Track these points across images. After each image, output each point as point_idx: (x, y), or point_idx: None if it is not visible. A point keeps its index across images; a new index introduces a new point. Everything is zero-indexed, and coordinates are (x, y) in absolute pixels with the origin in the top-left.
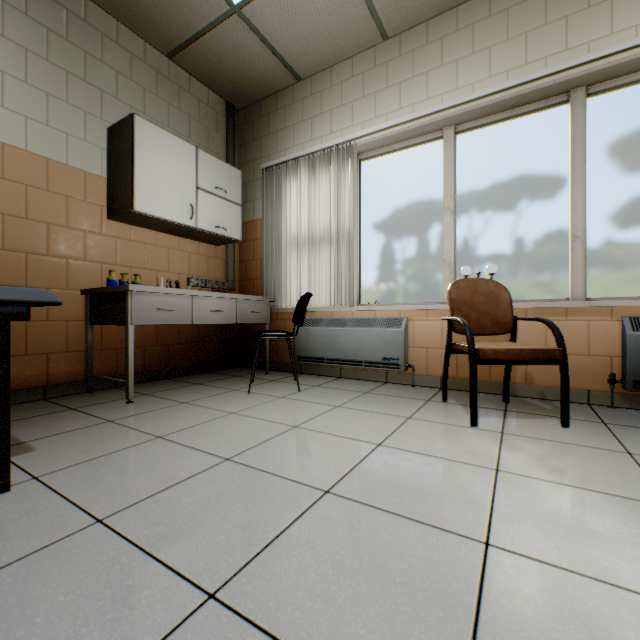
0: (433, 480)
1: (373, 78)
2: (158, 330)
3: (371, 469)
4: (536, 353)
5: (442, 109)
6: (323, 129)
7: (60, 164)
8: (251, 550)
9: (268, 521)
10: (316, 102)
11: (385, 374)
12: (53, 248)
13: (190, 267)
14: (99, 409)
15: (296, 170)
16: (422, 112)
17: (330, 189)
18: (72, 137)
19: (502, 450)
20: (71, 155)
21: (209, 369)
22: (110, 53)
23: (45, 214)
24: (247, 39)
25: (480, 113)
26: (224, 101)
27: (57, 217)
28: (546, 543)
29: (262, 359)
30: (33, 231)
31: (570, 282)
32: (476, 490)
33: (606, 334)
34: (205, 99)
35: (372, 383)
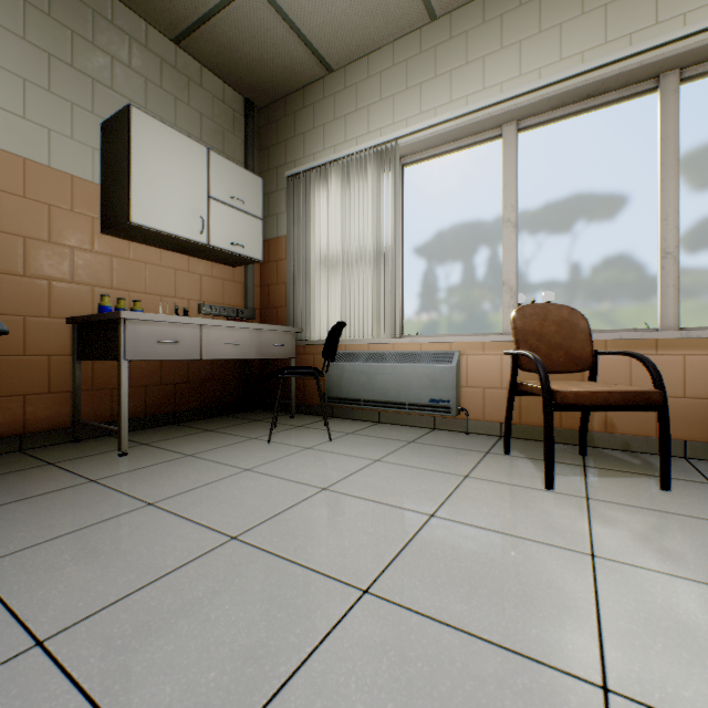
0: (509, 572)
1: (418, 66)
2: (163, 366)
3: (424, 554)
4: (629, 396)
5: (502, 100)
6: (359, 128)
7: (40, 165)
8: (253, 701)
9: (281, 644)
10: (350, 97)
11: (433, 419)
12: (31, 267)
13: (202, 292)
14: (83, 464)
15: (327, 177)
16: (478, 104)
17: (367, 199)
18: (56, 133)
19: (593, 524)
20: (54, 155)
21: (225, 412)
22: (103, 34)
23: (21, 226)
24: (268, 19)
25: (548, 105)
26: (243, 98)
27: (36, 230)
28: (693, 688)
29: (287, 400)
30: (6, 246)
31: (660, 308)
32: (571, 589)
33: (707, 372)
34: (220, 94)
35: (417, 429)
